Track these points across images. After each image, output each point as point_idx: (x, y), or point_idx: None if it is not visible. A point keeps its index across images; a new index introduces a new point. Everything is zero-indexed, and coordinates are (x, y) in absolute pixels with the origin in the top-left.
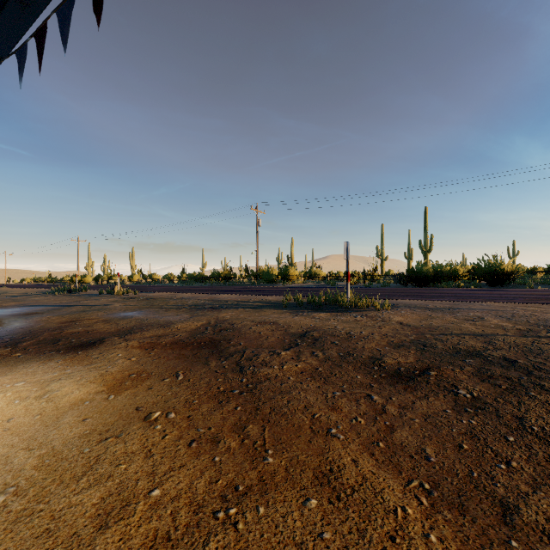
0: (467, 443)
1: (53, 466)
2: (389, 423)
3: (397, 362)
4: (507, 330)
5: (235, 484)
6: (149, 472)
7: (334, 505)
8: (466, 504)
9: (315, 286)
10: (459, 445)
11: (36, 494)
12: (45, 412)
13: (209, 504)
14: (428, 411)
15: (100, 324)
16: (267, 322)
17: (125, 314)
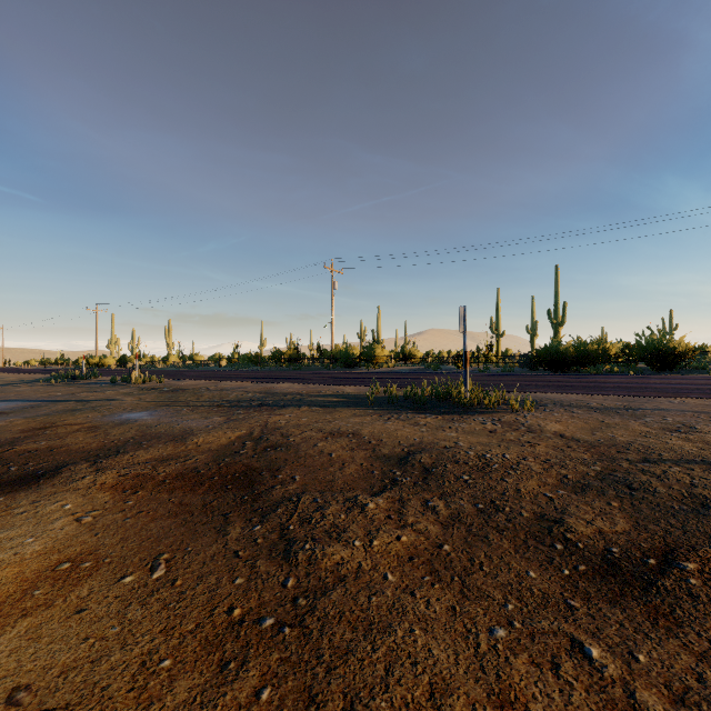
0: None
1: None
2: None
3: (597, 530)
4: None
5: None
6: None
7: None
8: None
9: (411, 371)
10: None
11: None
12: None
13: None
14: None
15: (81, 434)
16: (344, 433)
17: (128, 417)
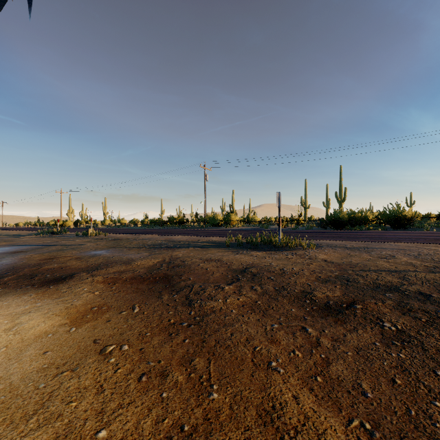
0: (399, 377)
1: (7, 403)
2: (324, 356)
3: (326, 296)
4: (416, 267)
5: (181, 423)
6: (99, 410)
7: None
8: None
9: (252, 229)
10: (392, 380)
11: None
12: (10, 344)
13: None
14: (359, 343)
15: (73, 261)
16: (213, 260)
17: (94, 253)
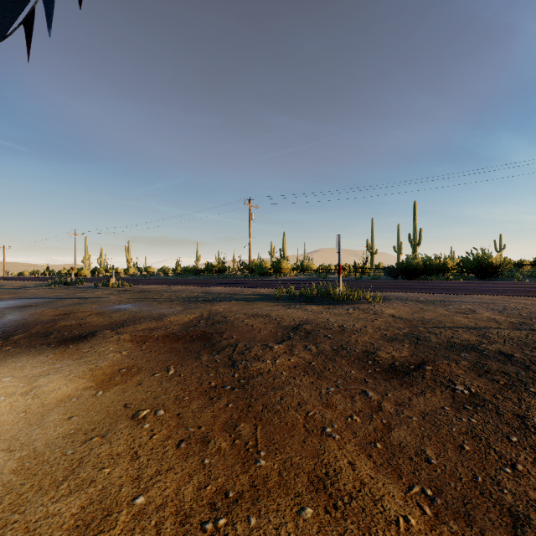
0: (468, 443)
1: (33, 469)
2: (386, 421)
3: (391, 356)
4: (500, 323)
5: (225, 490)
6: (135, 476)
7: (331, 515)
8: (472, 513)
9: (307, 279)
10: (460, 446)
11: (12, 502)
12: (30, 409)
13: (196, 513)
14: (425, 408)
15: (94, 317)
16: (260, 315)
17: (118, 307)
